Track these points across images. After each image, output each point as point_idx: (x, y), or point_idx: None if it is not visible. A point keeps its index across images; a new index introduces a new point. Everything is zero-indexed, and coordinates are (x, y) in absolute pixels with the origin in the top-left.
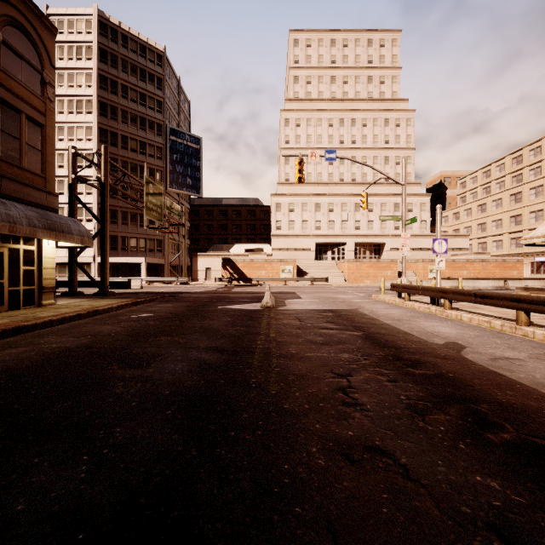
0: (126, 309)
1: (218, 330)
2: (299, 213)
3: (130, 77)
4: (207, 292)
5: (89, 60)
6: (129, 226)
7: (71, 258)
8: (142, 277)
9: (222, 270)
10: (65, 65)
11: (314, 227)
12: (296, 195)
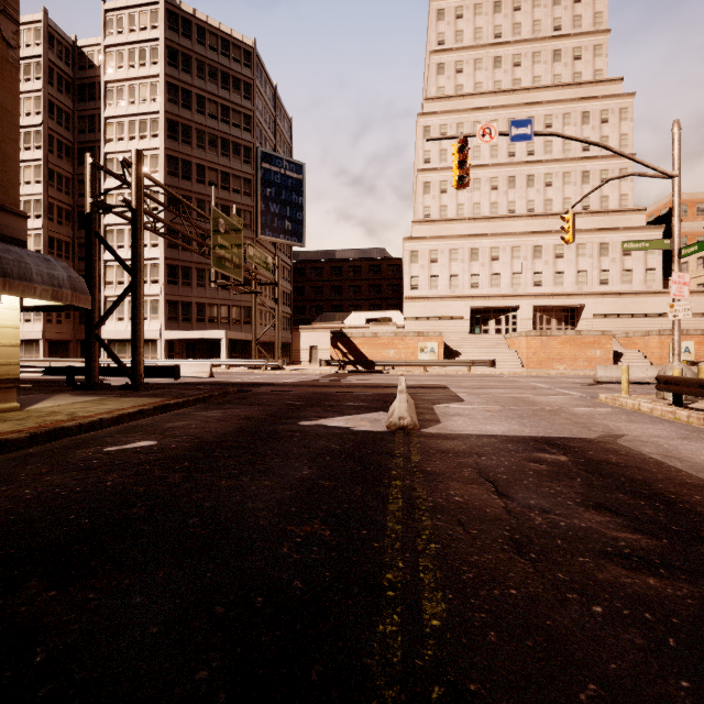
0: (127, 424)
1: (245, 545)
2: (445, 264)
3: (208, 85)
4: (302, 384)
5: (155, 64)
6: (207, 288)
7: (89, 330)
8: (222, 358)
9: (331, 349)
10: (125, 76)
11: (469, 285)
12: (441, 237)
